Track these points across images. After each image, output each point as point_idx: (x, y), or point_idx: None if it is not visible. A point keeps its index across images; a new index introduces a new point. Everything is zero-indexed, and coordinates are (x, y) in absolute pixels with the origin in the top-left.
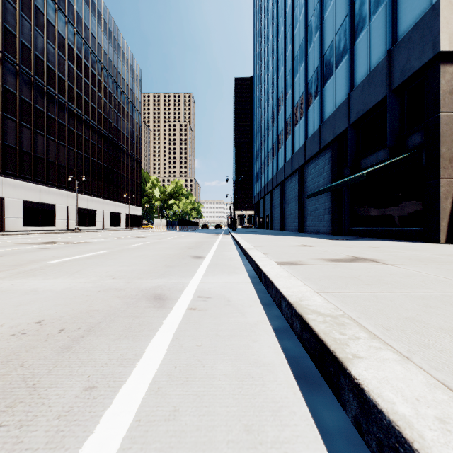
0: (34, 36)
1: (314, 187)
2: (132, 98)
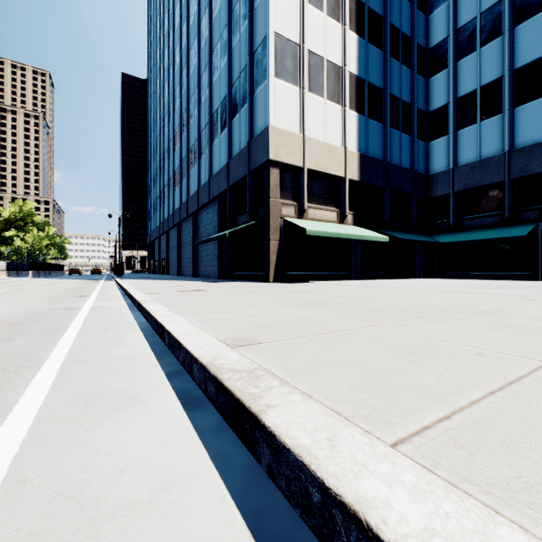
0: None
1: (206, 234)
2: None
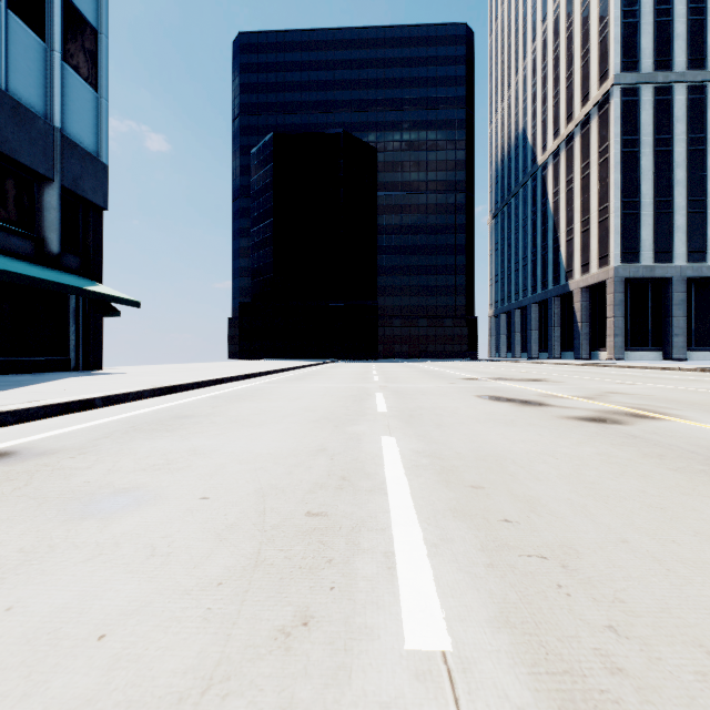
0: None
1: None
2: None
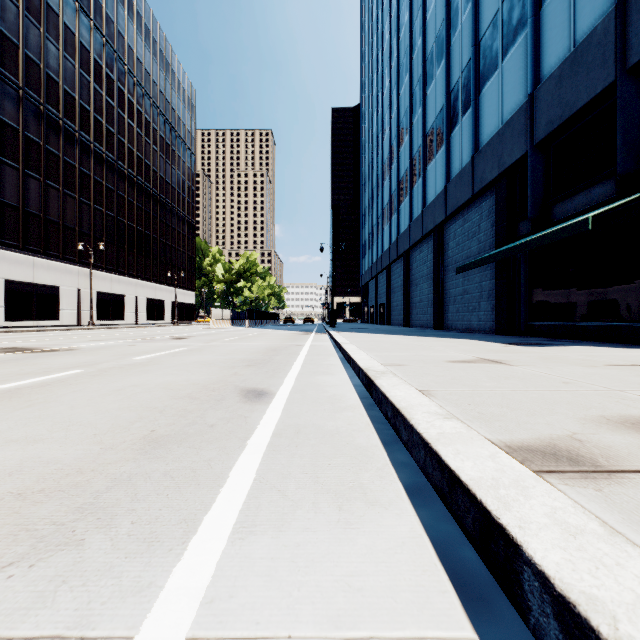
0: (23, 26)
1: (462, 257)
2: (181, 131)
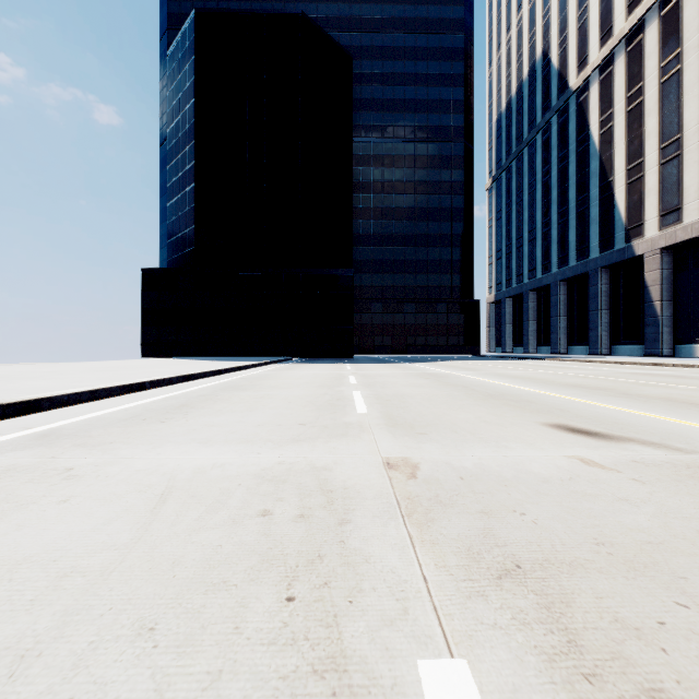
0: None
1: None
2: None
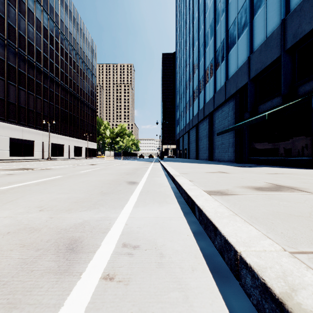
0: (18, 19)
1: (221, 127)
2: (90, 66)
